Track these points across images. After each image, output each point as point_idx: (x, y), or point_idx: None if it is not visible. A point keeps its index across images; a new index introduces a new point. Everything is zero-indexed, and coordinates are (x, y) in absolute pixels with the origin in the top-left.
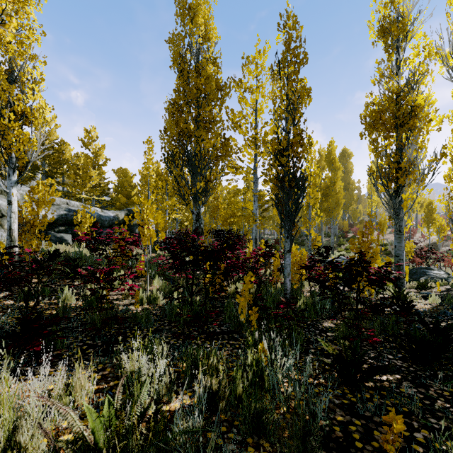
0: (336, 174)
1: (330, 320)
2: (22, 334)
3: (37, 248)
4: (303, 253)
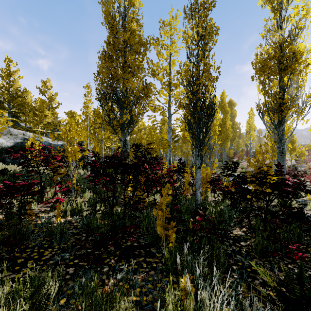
0: (226, 116)
1: (238, 228)
2: None
3: None
4: (207, 170)
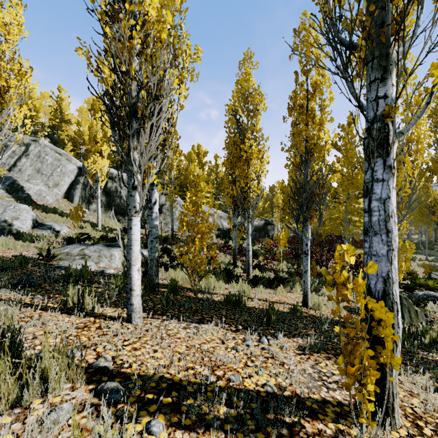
0: None
1: None
2: (258, 267)
3: (239, 245)
4: None
